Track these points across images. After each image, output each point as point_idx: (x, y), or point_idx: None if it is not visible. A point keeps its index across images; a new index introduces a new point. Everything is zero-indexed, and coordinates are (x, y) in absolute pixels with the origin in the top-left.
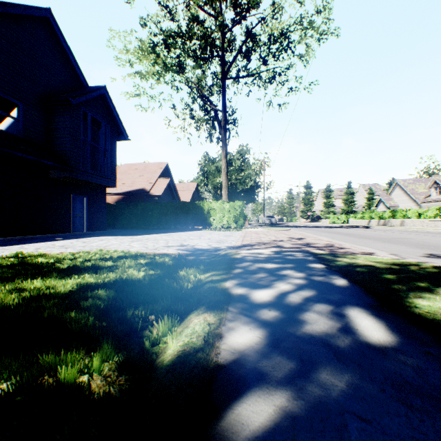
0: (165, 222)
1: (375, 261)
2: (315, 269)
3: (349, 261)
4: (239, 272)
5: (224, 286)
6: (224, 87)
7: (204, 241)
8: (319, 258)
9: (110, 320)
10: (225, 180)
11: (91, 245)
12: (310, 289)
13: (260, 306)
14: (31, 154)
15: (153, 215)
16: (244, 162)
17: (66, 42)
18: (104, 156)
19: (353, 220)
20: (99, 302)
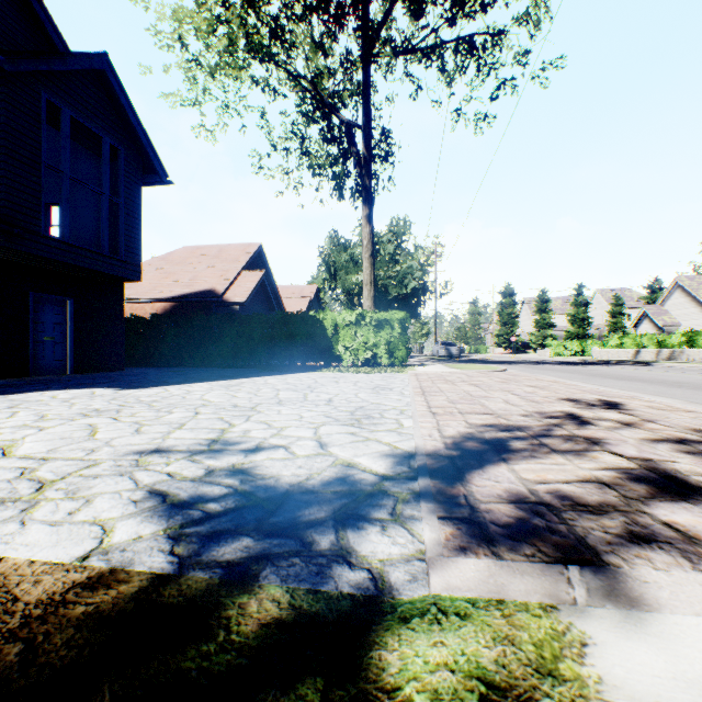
0: (248, 353)
1: None
2: None
3: None
4: None
5: None
6: (366, 73)
7: (309, 414)
8: None
9: None
10: (369, 268)
11: None
12: None
13: None
14: None
15: (224, 339)
16: (400, 248)
17: None
18: (115, 216)
19: (600, 351)
20: None
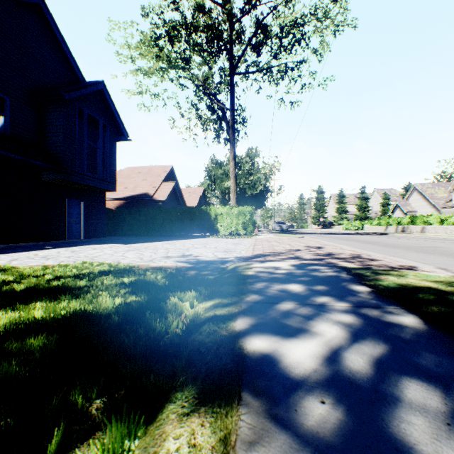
0: (169, 228)
1: (432, 280)
2: (359, 294)
3: (397, 280)
4: (254, 300)
5: (233, 330)
6: (232, 83)
7: (209, 250)
8: (356, 276)
9: (1, 429)
10: (233, 183)
11: (79, 255)
12: (372, 337)
13: (300, 387)
14: (18, 153)
15: (156, 221)
16: (253, 165)
17: (60, 32)
18: (103, 158)
19: (368, 227)
20: (16, 368)
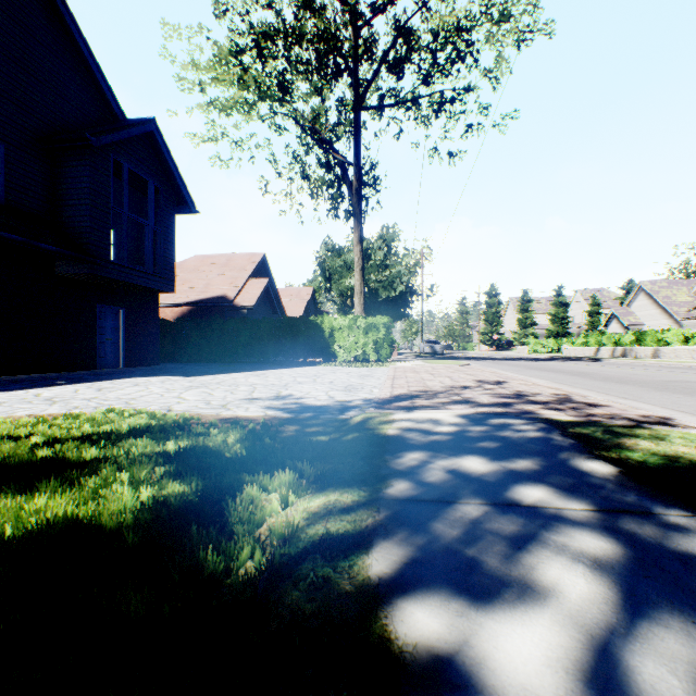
0: (259, 351)
1: None
2: (599, 479)
3: (657, 449)
4: (402, 494)
5: (366, 578)
6: (357, 122)
7: (321, 387)
8: (578, 439)
9: None
10: (360, 280)
11: (107, 397)
12: (672, 601)
13: None
14: (15, 232)
15: (238, 339)
16: (389, 253)
17: (85, 40)
18: (154, 240)
19: (569, 348)
20: None
